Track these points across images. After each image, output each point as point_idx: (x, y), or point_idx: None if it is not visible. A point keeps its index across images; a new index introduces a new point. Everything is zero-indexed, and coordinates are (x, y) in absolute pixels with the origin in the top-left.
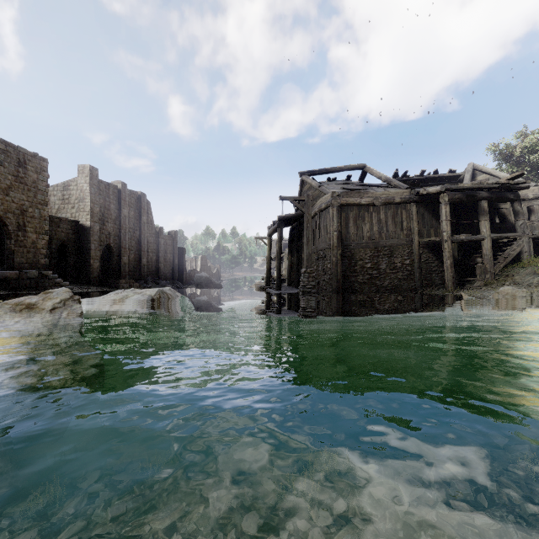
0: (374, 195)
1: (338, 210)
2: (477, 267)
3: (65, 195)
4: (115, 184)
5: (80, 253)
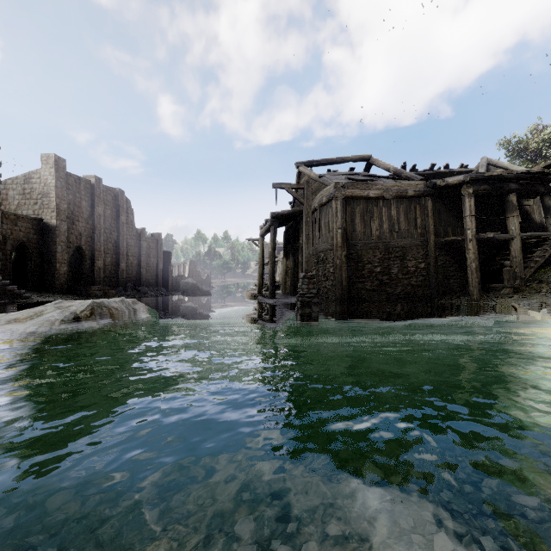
0: (384, 187)
1: (343, 204)
2: (505, 271)
3: (26, 189)
4: (88, 179)
5: (44, 256)
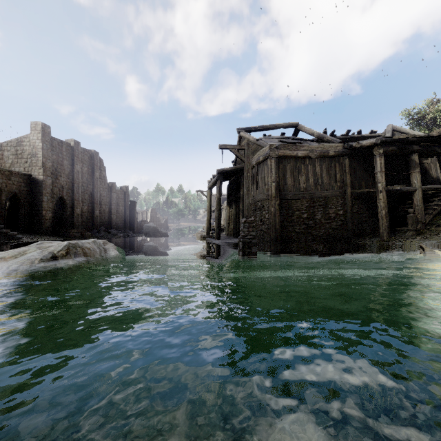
0: (310, 148)
1: (277, 162)
2: (409, 217)
3: (18, 151)
4: (69, 142)
5: (32, 205)
